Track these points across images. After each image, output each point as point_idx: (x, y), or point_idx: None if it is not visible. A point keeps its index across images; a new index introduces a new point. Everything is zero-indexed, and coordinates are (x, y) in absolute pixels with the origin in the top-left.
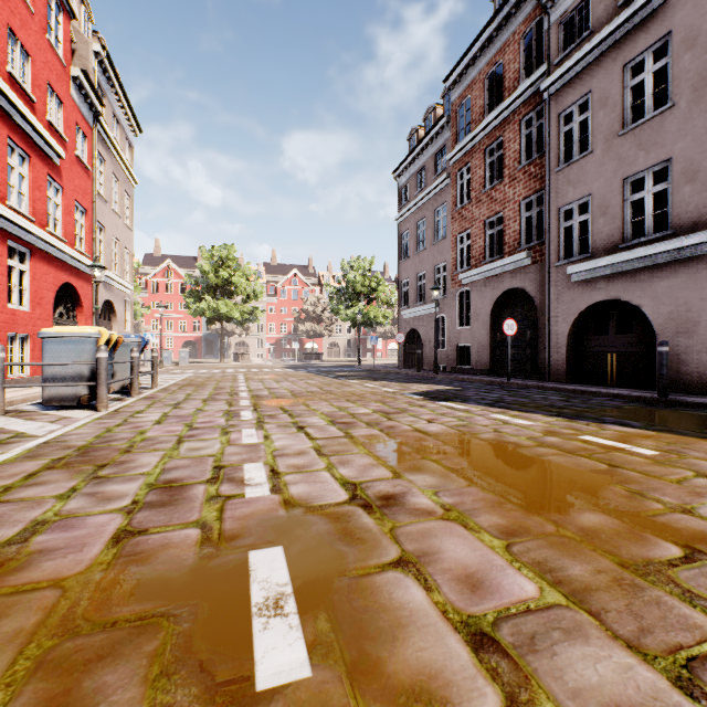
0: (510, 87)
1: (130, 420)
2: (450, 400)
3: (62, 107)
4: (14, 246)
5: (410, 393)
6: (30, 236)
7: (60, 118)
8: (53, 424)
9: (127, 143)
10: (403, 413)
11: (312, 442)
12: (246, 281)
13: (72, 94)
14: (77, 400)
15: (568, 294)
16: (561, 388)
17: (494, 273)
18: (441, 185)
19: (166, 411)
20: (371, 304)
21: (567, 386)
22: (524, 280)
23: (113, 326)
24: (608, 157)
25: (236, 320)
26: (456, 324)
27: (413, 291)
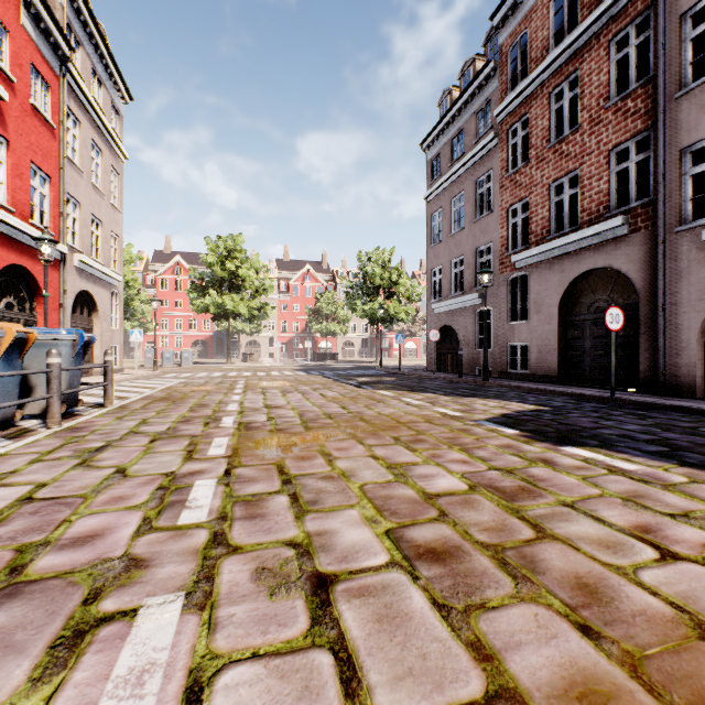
0: (592, 1)
1: None
2: (577, 441)
3: (7, 37)
4: None
5: (487, 421)
6: None
7: (4, 51)
8: None
9: (114, 110)
10: (542, 495)
11: None
12: (255, 274)
13: (24, 24)
14: None
15: (700, 270)
16: None
17: (566, 250)
18: (485, 148)
19: (48, 477)
20: (392, 299)
21: None
22: (615, 256)
23: (94, 322)
24: None
25: (245, 317)
26: (507, 318)
27: (447, 280)
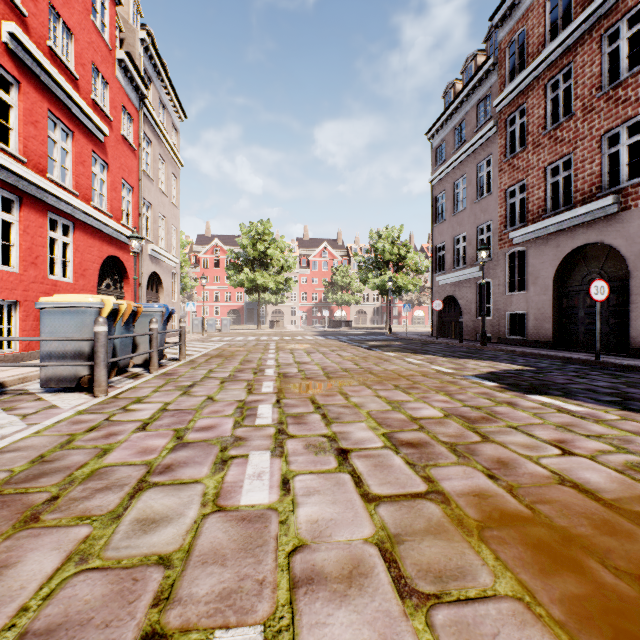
0: None
1: (115, 417)
2: (543, 392)
3: (108, 88)
4: (57, 219)
5: (473, 376)
6: (72, 209)
7: (106, 99)
8: (19, 422)
9: (173, 128)
10: (496, 421)
11: (369, 514)
12: (280, 253)
13: (117, 76)
14: (76, 381)
15: None
16: None
17: (560, 227)
18: (485, 136)
19: (169, 400)
20: (400, 272)
21: None
22: (606, 232)
23: (160, 296)
24: None
25: (272, 290)
26: (505, 289)
27: (450, 255)
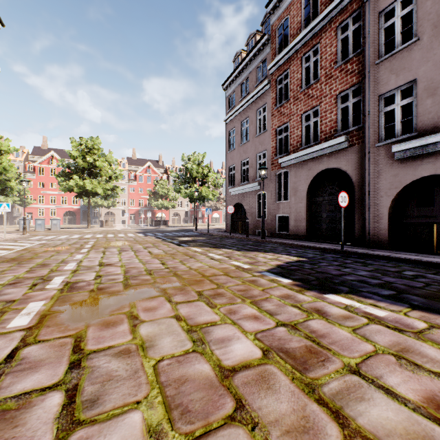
0: (327, 1)
1: None
2: (334, 288)
3: None
4: None
5: (268, 272)
6: None
7: None
8: None
9: None
10: (329, 359)
11: None
12: (109, 165)
13: None
14: None
15: (390, 170)
16: (412, 259)
17: (311, 156)
18: (262, 90)
19: None
20: (204, 185)
21: (406, 255)
22: (340, 160)
23: None
24: (437, 41)
25: (101, 196)
26: (276, 198)
27: (238, 174)
